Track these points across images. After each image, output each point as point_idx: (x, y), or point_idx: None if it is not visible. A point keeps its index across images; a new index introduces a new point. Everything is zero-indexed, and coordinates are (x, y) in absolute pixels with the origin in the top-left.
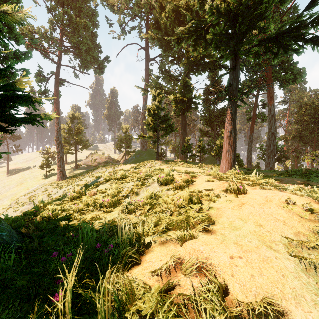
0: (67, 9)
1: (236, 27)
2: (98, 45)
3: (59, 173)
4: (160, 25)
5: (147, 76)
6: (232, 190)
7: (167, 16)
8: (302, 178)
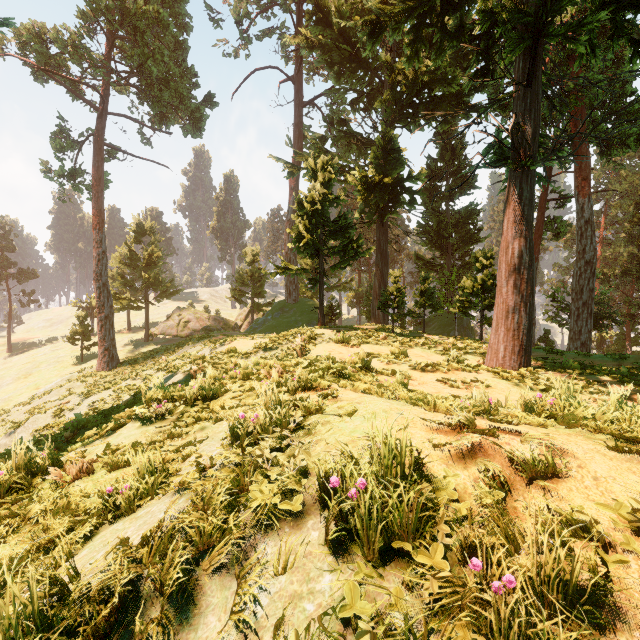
0: None
1: None
2: (190, 70)
3: (102, 353)
4: (328, 13)
5: (300, 138)
6: None
7: None
8: None
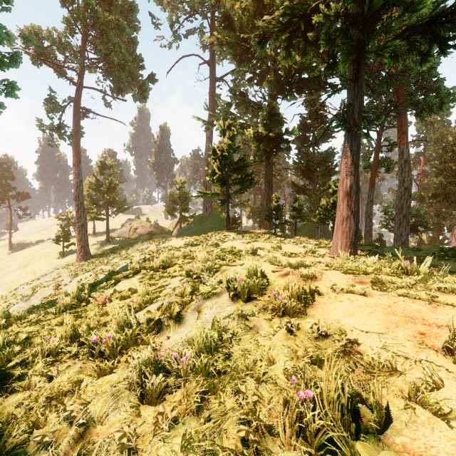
0: (89, 0)
1: (363, 3)
2: (139, 57)
3: (80, 249)
4: (233, 22)
5: (213, 103)
6: None
7: (243, 9)
8: None
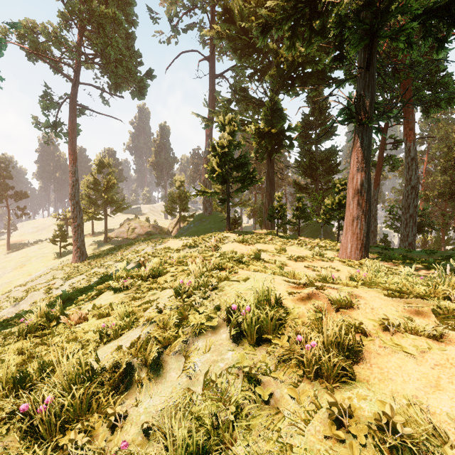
0: None
1: None
2: (137, 53)
3: (75, 250)
4: (233, 14)
5: (213, 100)
6: None
7: (244, 2)
8: None
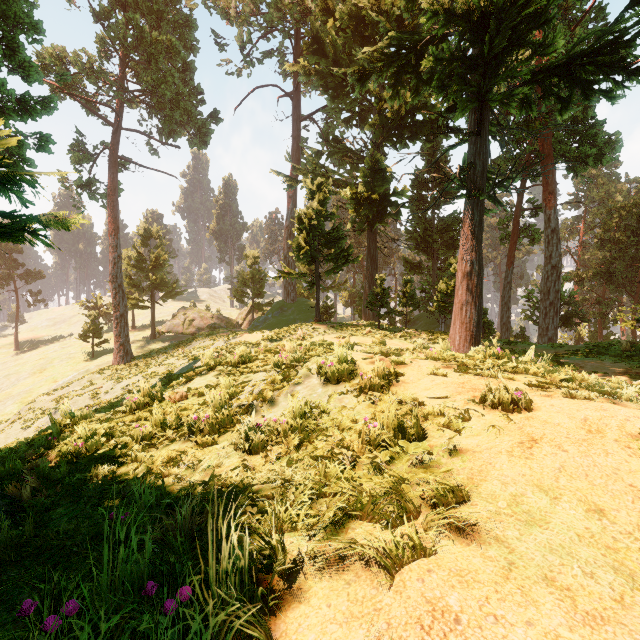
0: (133, 14)
1: (483, 43)
2: (197, 88)
3: (118, 348)
4: (324, 45)
5: (297, 150)
6: (497, 399)
7: (338, 28)
8: (622, 360)
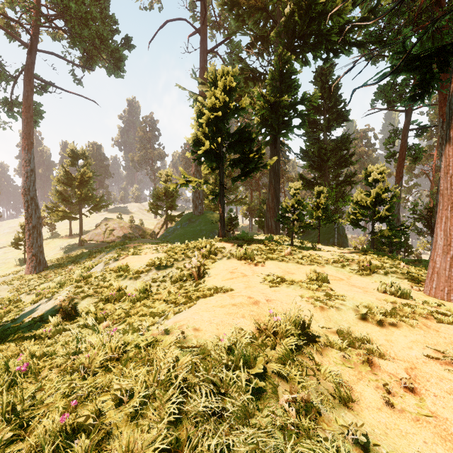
0: None
1: None
2: (111, 18)
3: (30, 258)
4: None
5: (204, 79)
6: None
7: None
8: None
